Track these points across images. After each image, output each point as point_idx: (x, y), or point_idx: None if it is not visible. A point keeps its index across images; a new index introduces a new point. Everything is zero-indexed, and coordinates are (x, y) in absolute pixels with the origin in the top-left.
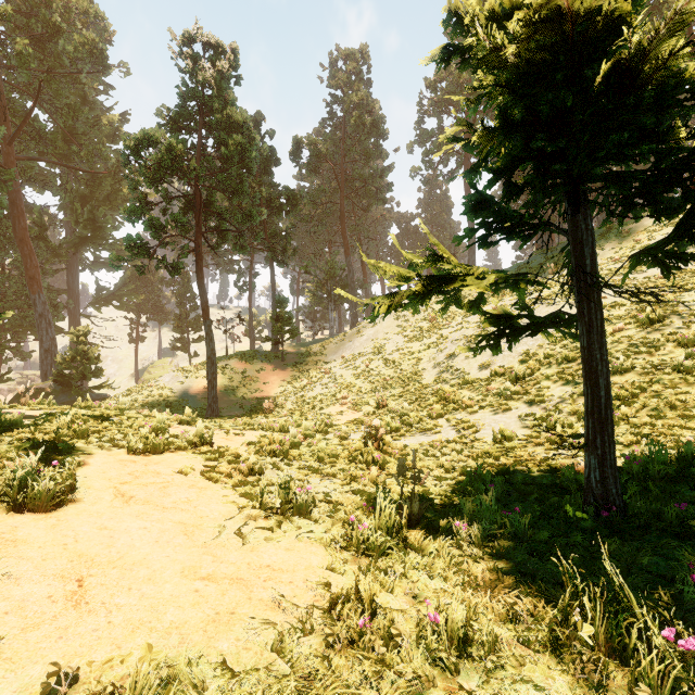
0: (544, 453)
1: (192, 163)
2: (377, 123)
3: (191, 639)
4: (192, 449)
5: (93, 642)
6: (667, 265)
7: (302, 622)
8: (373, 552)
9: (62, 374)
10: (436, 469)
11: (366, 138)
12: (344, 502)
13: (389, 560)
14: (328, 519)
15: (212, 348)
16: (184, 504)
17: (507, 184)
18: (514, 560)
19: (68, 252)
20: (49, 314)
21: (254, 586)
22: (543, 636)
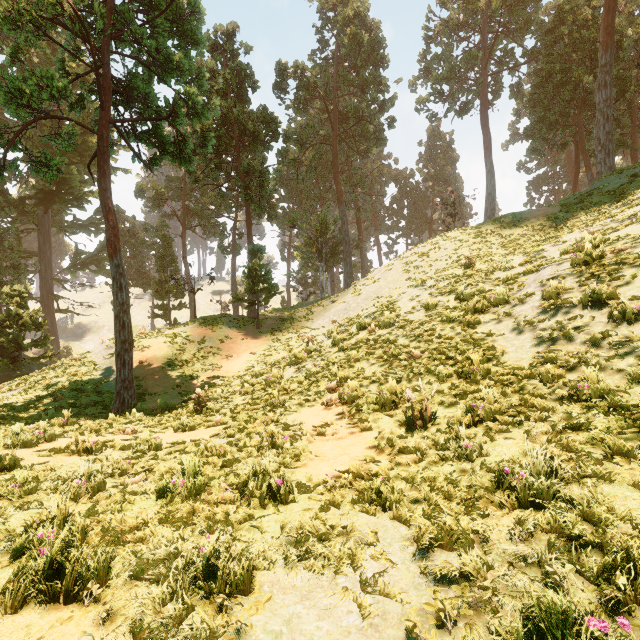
0: None
1: None
2: (376, 44)
3: None
4: None
5: None
6: None
7: None
8: None
9: None
10: None
11: (363, 67)
12: None
13: None
14: None
15: (121, 301)
16: None
17: None
18: None
19: (38, 211)
20: None
21: None
22: None
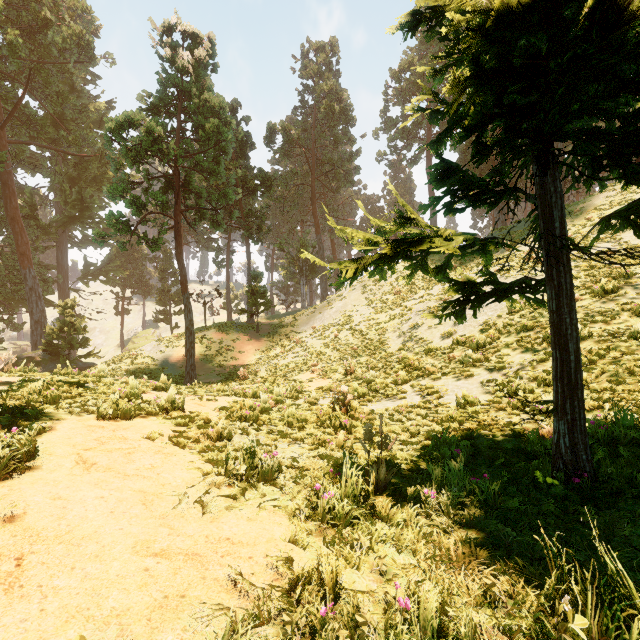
0: (507, 418)
1: (171, 144)
2: (345, 110)
3: (132, 630)
4: (164, 414)
5: (18, 636)
6: (639, 226)
7: (258, 608)
8: (338, 522)
9: (51, 343)
10: (401, 434)
11: (335, 125)
12: (311, 467)
13: (355, 531)
14: (294, 486)
15: (190, 318)
16: (147, 471)
17: (477, 142)
18: (485, 531)
19: (58, 230)
20: (39, 288)
21: (210, 563)
22: (527, 626)
